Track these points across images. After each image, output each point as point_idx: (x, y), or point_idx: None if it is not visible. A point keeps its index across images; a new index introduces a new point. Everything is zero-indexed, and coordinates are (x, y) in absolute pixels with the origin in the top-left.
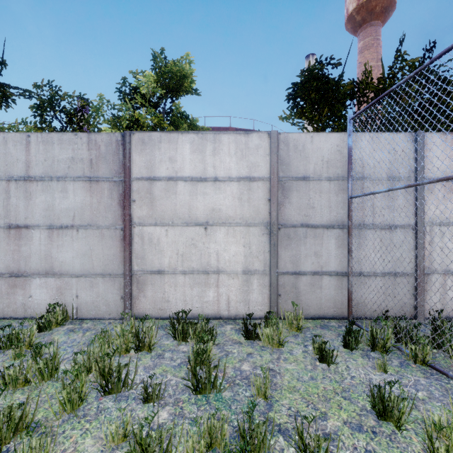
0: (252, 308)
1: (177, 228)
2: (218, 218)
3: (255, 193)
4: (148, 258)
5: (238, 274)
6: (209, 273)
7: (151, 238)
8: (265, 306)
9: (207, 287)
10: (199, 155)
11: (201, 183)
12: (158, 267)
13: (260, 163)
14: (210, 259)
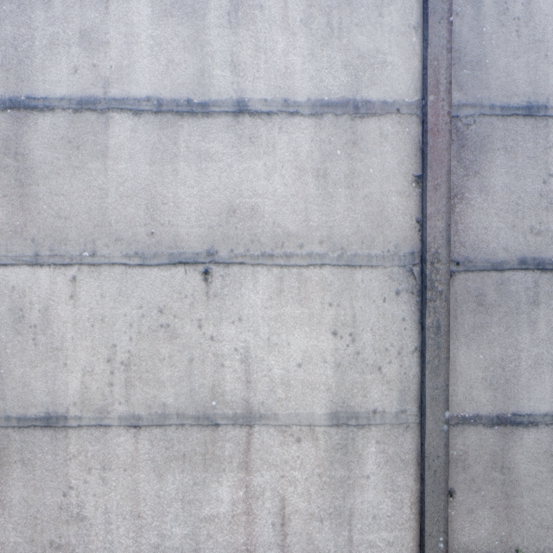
0: (360, 537)
1: (108, 274)
2: (248, 239)
3: (373, 156)
4: (12, 375)
5: (316, 427)
6: (217, 424)
7: (19, 308)
8: (404, 529)
9: (212, 471)
10: (185, 25)
11: (190, 121)
12: (46, 404)
13: (388, 56)
14: (221, 376)
